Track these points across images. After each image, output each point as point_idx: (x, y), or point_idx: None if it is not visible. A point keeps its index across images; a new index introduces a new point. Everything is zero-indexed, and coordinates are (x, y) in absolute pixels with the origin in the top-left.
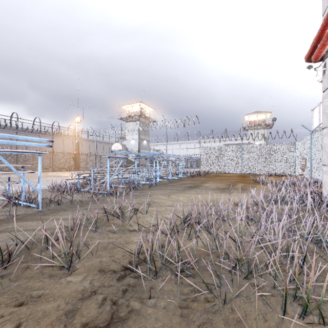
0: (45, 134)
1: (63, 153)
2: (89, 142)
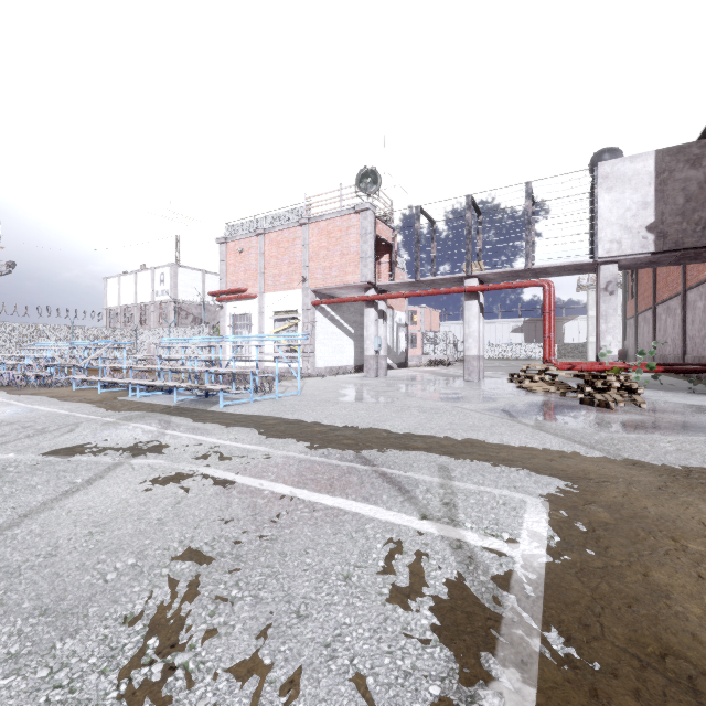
0: None
1: None
2: None
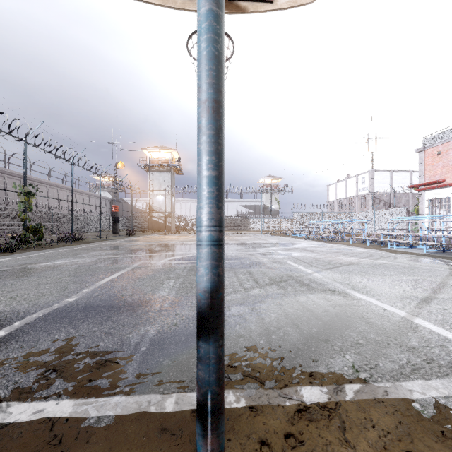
0: (12, 175)
1: (36, 208)
2: (67, 192)
